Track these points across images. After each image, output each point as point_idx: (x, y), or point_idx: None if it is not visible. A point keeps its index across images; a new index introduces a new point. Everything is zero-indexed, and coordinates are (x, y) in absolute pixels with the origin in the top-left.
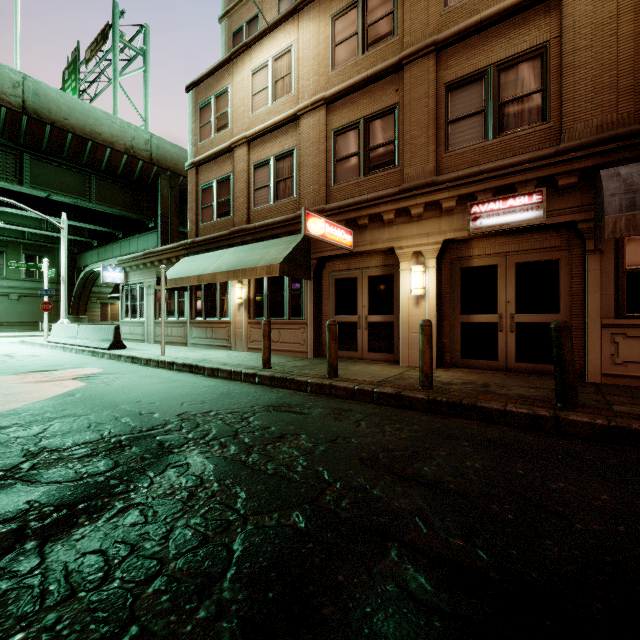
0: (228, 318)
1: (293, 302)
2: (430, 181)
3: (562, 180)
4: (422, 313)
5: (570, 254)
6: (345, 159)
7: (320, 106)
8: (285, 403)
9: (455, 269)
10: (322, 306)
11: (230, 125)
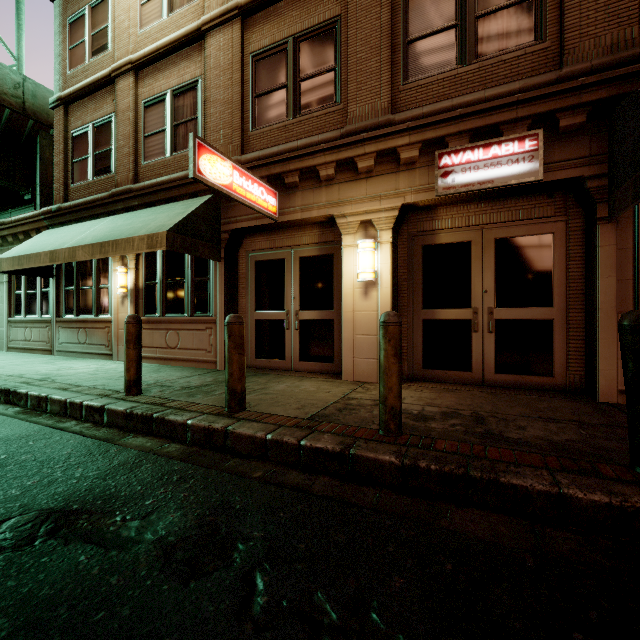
0: (109, 315)
1: (197, 292)
2: (384, 121)
3: (565, 119)
4: (373, 307)
5: (567, 227)
6: (268, 93)
7: (233, 19)
8: (102, 495)
9: (415, 247)
10: (238, 298)
11: (111, 46)
